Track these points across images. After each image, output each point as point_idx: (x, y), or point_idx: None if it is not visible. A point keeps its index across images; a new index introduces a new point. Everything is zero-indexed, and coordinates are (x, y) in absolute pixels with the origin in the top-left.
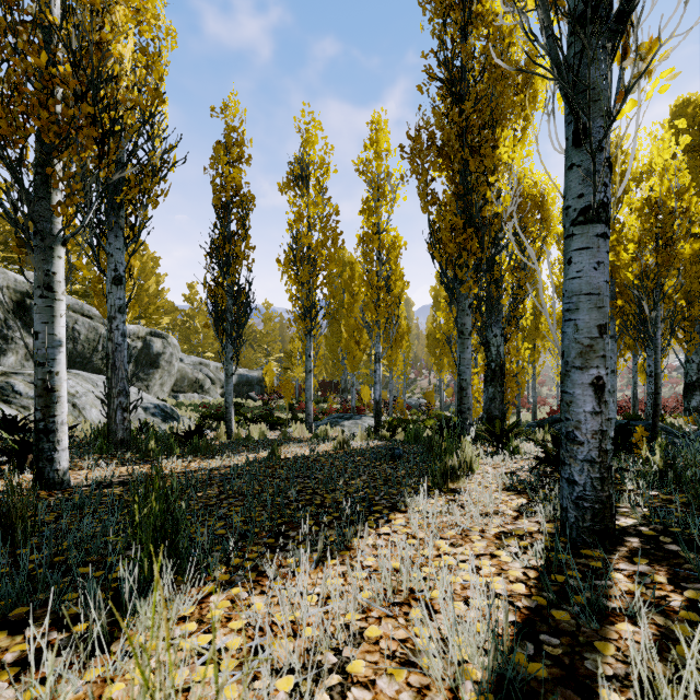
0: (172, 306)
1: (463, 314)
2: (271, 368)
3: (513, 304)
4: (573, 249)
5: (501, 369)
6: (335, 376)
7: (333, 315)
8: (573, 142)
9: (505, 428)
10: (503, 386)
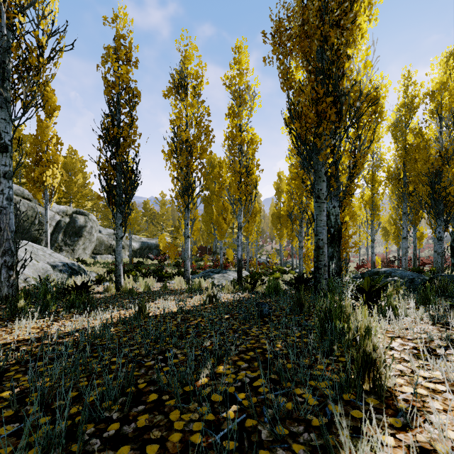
0: (96, 195)
1: (319, 180)
2: (164, 237)
3: (349, 181)
4: None
5: (338, 233)
6: (209, 243)
7: (207, 201)
8: None
9: (379, 285)
10: (340, 247)
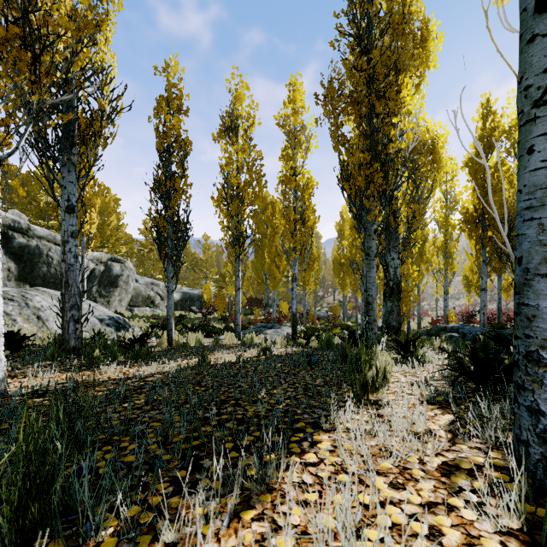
0: (130, 238)
1: (369, 238)
2: (209, 287)
3: (408, 232)
4: (536, 135)
5: (398, 286)
6: (260, 294)
7: (258, 245)
8: (536, 8)
9: (411, 338)
10: (399, 301)
